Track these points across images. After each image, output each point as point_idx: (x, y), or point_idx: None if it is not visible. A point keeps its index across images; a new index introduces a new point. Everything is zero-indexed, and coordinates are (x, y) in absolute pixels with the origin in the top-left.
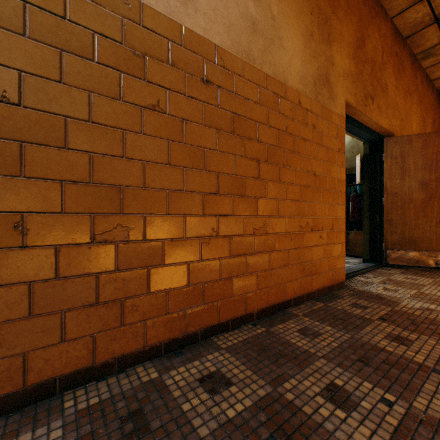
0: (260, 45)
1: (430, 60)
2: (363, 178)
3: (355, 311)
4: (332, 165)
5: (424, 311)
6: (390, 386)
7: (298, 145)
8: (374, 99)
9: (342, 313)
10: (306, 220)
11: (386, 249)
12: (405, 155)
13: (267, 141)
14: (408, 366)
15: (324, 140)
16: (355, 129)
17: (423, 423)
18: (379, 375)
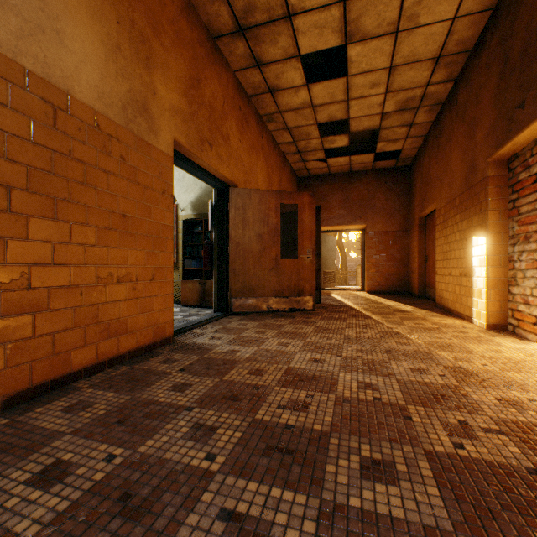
0: (15, 26)
1: (274, 125)
2: (214, 225)
3: (160, 368)
4: (154, 207)
5: (228, 354)
6: (130, 439)
7: (94, 176)
8: (213, 146)
9: (144, 373)
10: (109, 269)
11: (231, 297)
12: (247, 207)
13: (29, 163)
14: (167, 412)
15: (141, 177)
16: (197, 172)
17: (132, 465)
18: (128, 430)
